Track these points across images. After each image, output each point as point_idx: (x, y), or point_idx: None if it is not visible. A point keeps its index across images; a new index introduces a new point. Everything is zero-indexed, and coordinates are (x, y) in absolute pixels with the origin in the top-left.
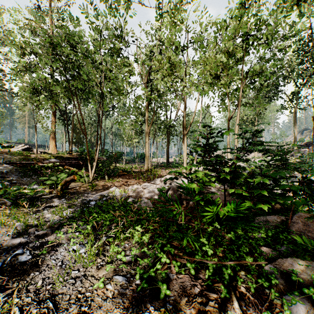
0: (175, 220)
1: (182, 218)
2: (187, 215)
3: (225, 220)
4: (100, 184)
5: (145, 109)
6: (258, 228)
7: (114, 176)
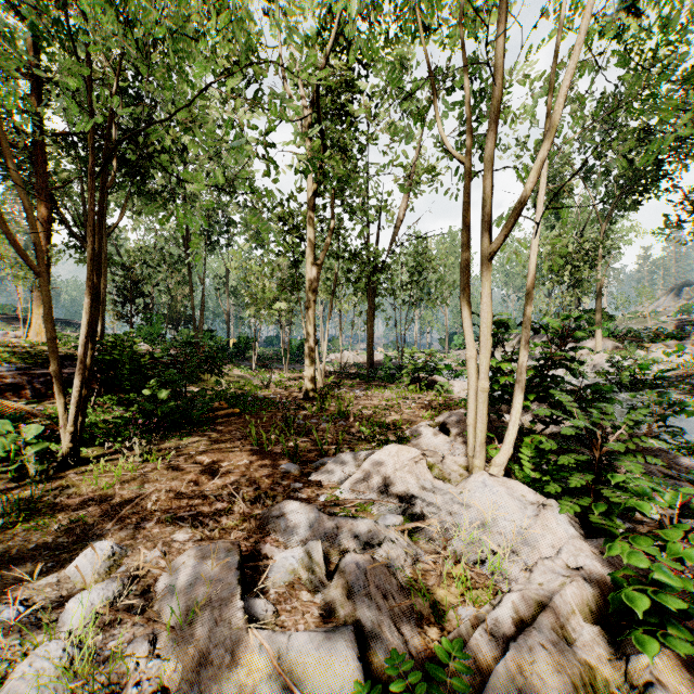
0: None
1: None
2: None
3: None
4: (81, 495)
5: (307, 209)
6: None
7: (186, 431)
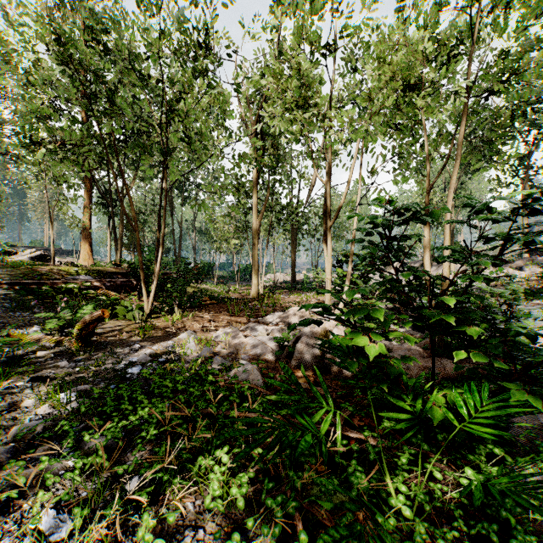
0: (318, 440)
1: (338, 432)
2: (339, 403)
3: (437, 423)
4: (164, 325)
5: (253, 184)
6: (525, 451)
7: (193, 308)
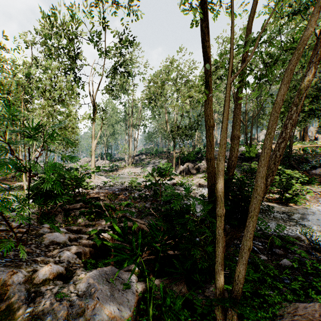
0: None
1: None
2: None
3: None
4: None
5: None
6: None
7: None
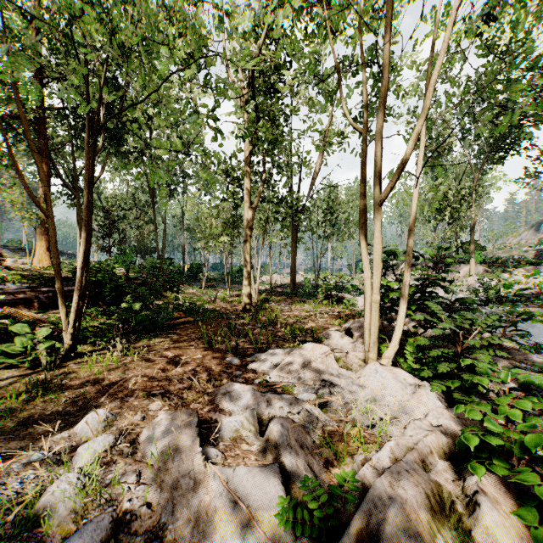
0: None
1: None
2: None
3: None
4: (80, 378)
5: (244, 165)
6: None
7: (154, 333)
